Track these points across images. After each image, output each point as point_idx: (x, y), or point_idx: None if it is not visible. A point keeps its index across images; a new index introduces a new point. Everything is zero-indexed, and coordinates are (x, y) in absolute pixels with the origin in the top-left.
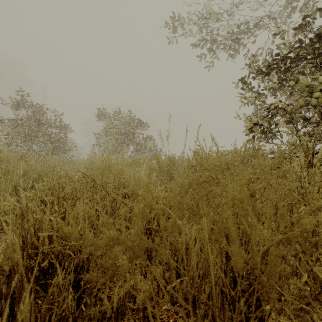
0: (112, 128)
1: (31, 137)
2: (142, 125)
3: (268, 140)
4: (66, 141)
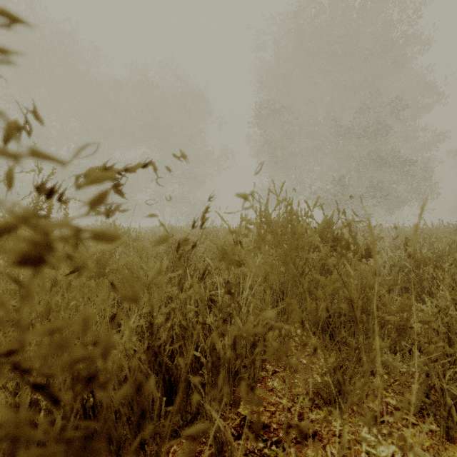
0: None
1: None
2: None
3: None
4: None
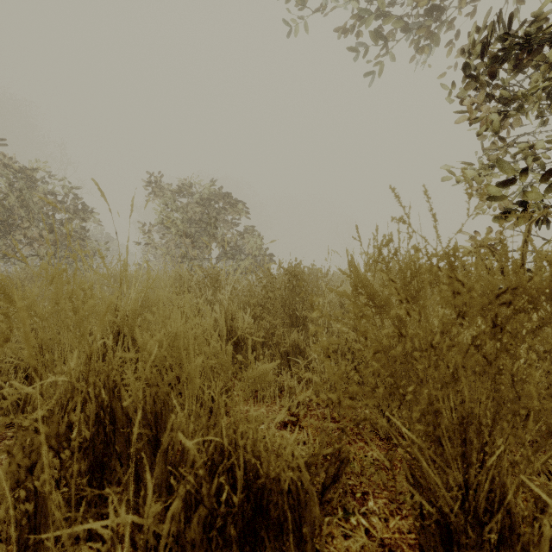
0: (176, 210)
1: (12, 229)
2: (235, 205)
3: (541, 223)
4: (88, 237)
